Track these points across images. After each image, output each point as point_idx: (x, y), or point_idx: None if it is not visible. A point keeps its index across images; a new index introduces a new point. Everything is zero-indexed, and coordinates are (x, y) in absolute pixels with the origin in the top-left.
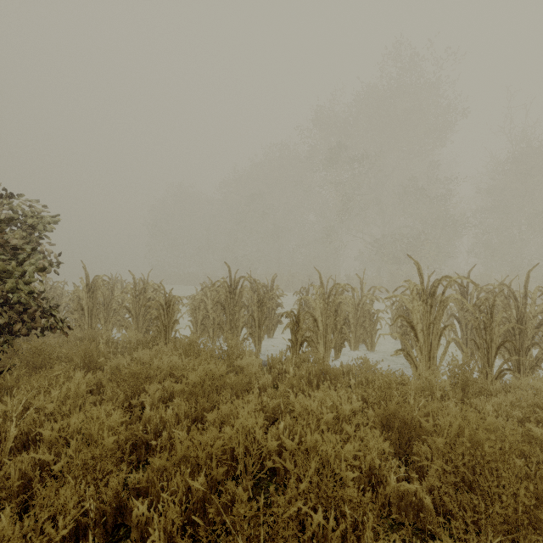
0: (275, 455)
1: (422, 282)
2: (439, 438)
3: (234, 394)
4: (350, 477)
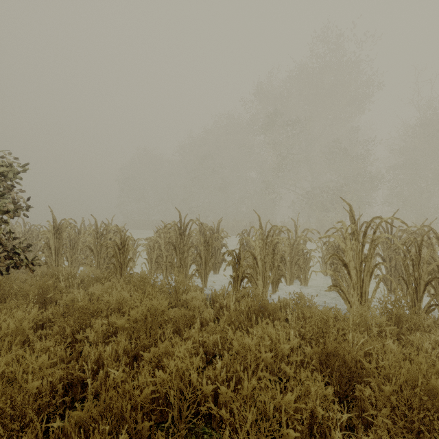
0: (211, 397)
1: (354, 222)
2: (387, 386)
3: (177, 328)
4: (292, 436)
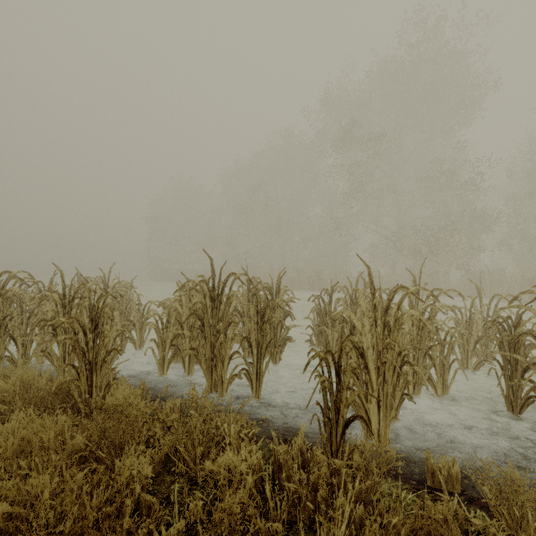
0: None
1: None
2: None
3: None
4: None
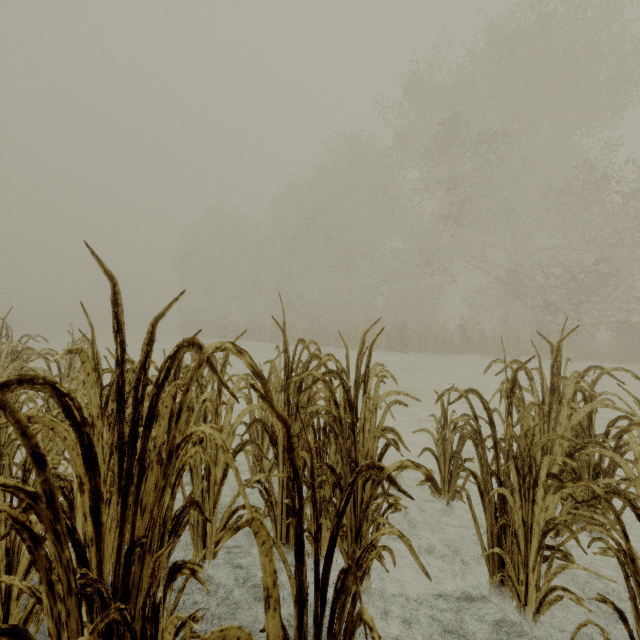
0: None
1: None
2: None
3: None
4: None
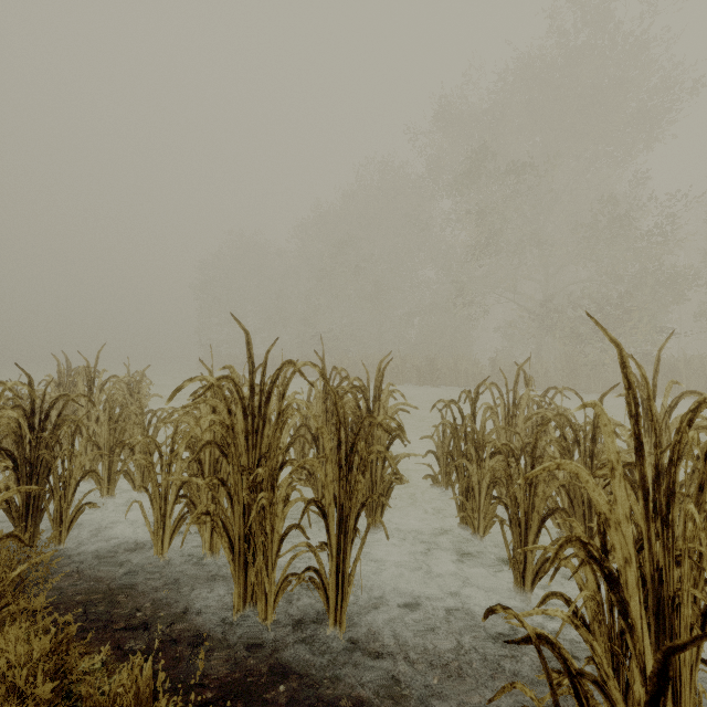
0: None
1: None
2: None
3: None
4: None
